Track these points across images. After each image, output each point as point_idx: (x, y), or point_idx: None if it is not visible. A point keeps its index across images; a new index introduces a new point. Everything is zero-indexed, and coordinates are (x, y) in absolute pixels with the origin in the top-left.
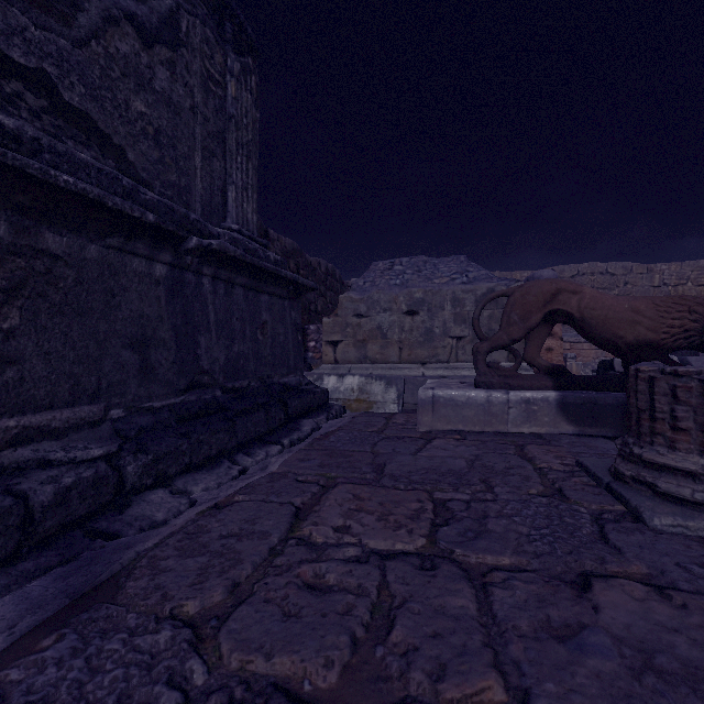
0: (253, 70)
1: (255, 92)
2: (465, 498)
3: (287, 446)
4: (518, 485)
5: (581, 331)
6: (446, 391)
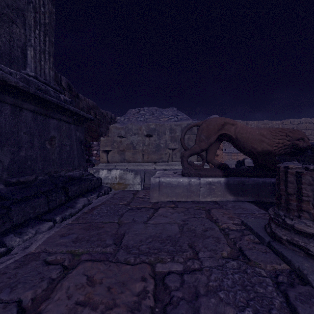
0: None
1: None
2: (180, 270)
3: (59, 221)
4: (214, 248)
5: (235, 145)
6: (166, 178)
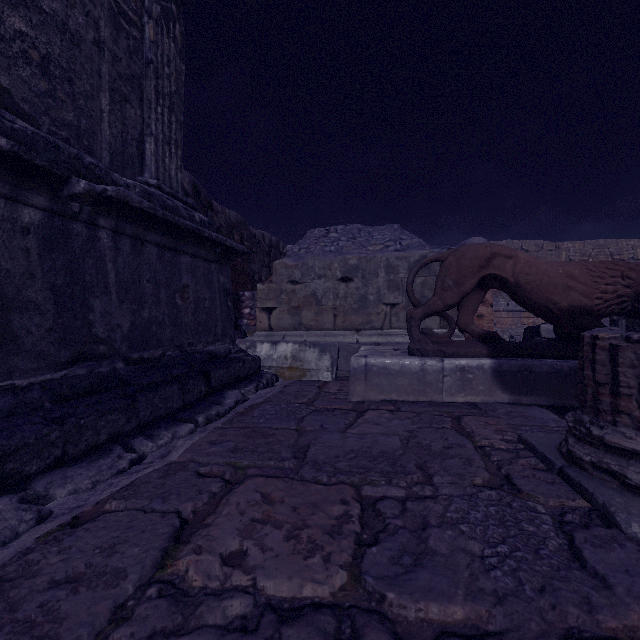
0: (177, 18)
1: (180, 42)
2: (400, 495)
3: (202, 423)
4: (460, 472)
5: (515, 297)
6: (379, 359)
